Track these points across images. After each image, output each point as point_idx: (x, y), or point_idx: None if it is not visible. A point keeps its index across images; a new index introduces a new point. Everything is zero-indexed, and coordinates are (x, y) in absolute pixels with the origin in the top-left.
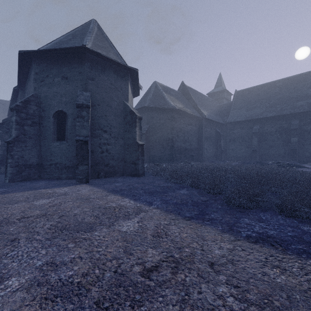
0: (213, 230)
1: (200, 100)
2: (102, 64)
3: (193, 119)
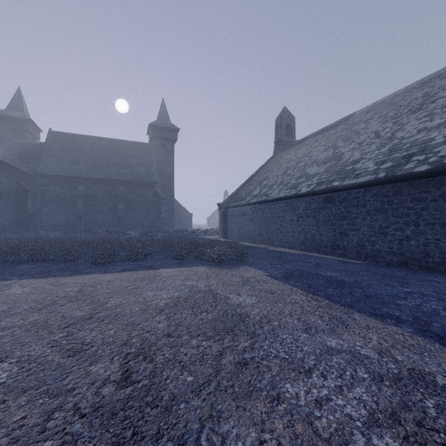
0: (96, 275)
1: None
2: None
3: None
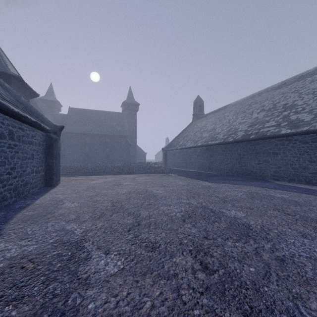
0: (123, 175)
1: (42, 108)
2: (18, 86)
3: None
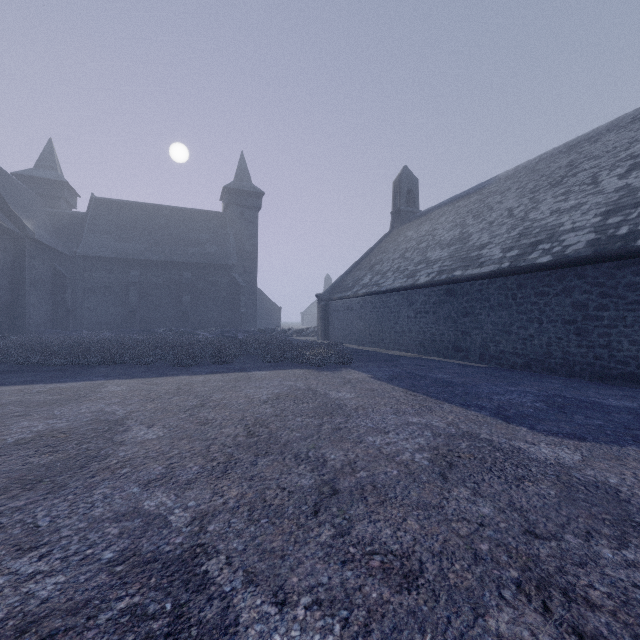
0: (185, 376)
1: (10, 191)
2: None
3: (1, 235)
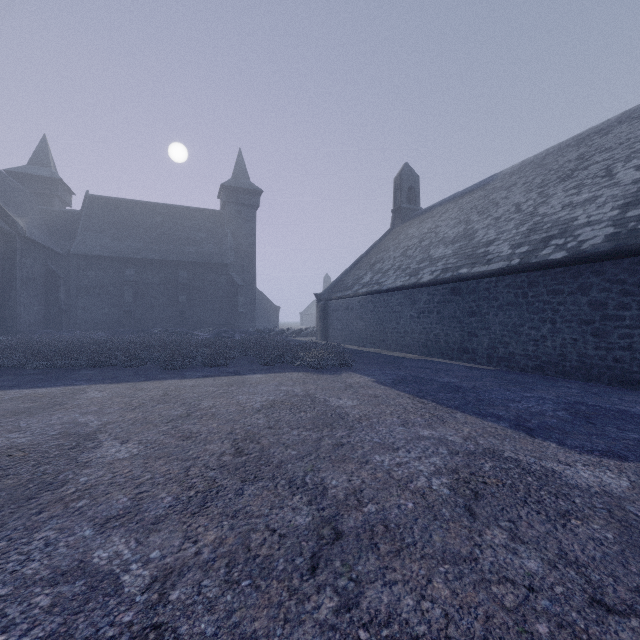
0: (174, 380)
1: (1, 188)
2: None
3: None
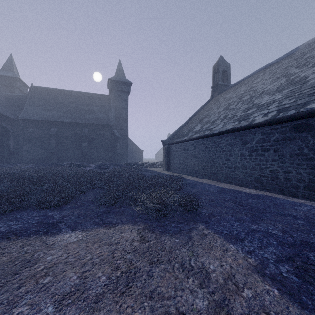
0: None
1: None
2: None
3: None
